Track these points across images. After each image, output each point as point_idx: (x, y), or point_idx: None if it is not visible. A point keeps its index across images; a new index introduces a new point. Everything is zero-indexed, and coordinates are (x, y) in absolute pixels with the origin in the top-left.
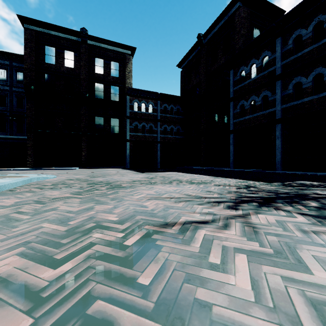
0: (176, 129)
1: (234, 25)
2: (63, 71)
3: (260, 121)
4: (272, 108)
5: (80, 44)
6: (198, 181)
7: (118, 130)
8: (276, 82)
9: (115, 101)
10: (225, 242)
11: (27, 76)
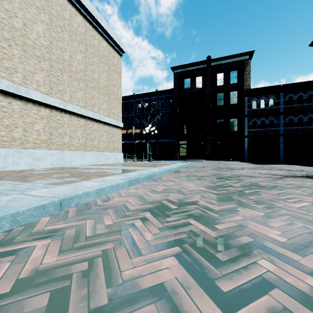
0: (307, 118)
1: None
2: (195, 92)
3: None
4: None
5: (206, 68)
6: (298, 170)
7: (236, 128)
8: None
9: (234, 104)
10: (261, 178)
11: (175, 103)
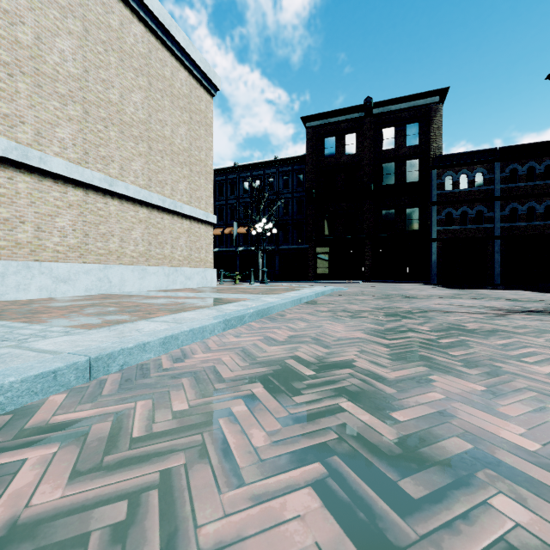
0: (542, 207)
1: None
2: (344, 161)
3: None
4: None
5: (363, 119)
6: (530, 300)
7: (417, 225)
8: None
9: (413, 183)
10: (466, 316)
11: (308, 180)
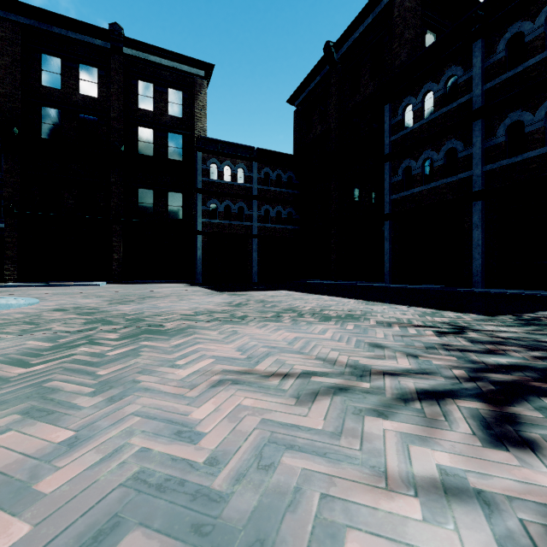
0: (286, 213)
1: (391, 24)
2: (77, 102)
3: (442, 197)
4: (465, 171)
5: (110, 54)
6: (338, 313)
7: (181, 214)
8: (473, 123)
9: (176, 161)
10: None
11: (5, 109)
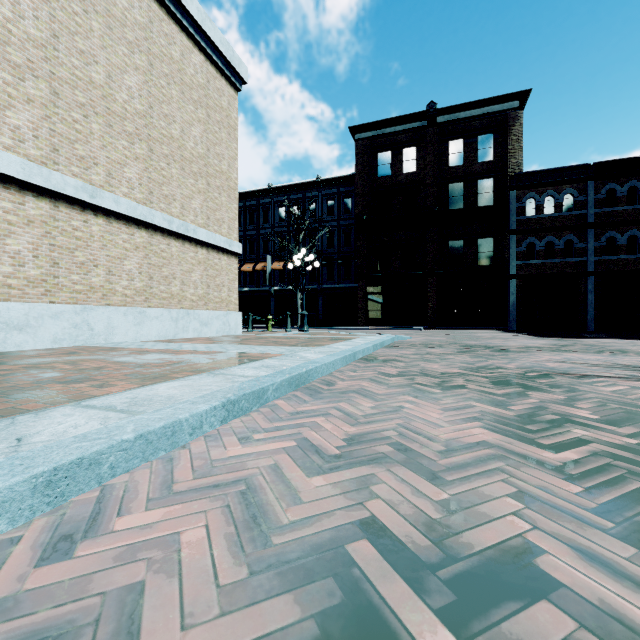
0: None
1: None
2: (401, 181)
3: None
4: None
5: (425, 130)
6: None
7: (491, 259)
8: None
9: (486, 207)
10: (619, 383)
11: (358, 204)
